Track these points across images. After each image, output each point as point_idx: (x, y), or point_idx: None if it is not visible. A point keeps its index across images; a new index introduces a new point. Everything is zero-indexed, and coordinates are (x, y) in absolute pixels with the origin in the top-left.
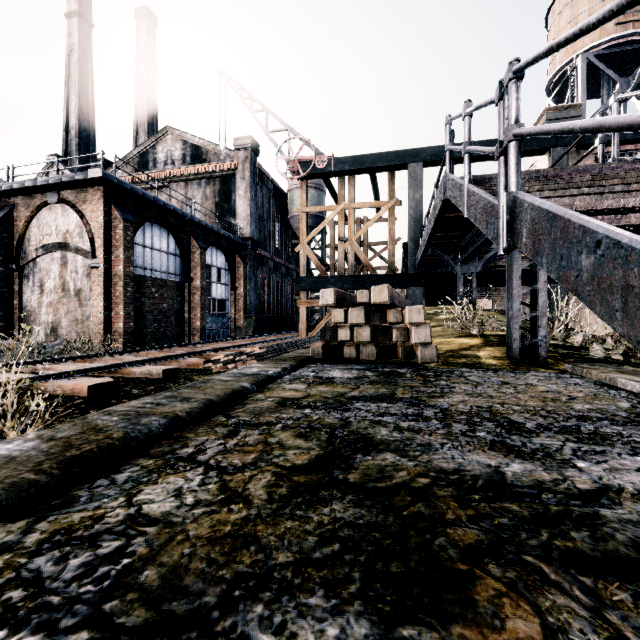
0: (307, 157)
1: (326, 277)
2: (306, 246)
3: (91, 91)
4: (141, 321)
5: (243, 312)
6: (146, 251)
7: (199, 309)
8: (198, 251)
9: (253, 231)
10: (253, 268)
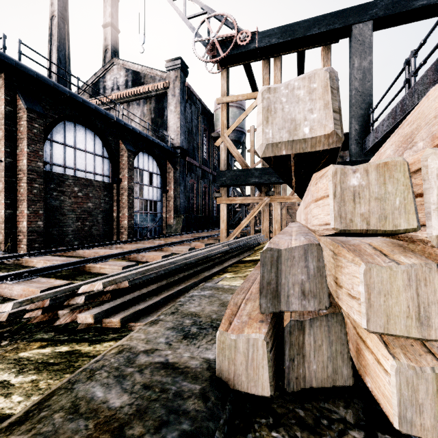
0: (227, 34)
1: (249, 170)
2: (227, 139)
3: (67, 46)
4: (60, 220)
5: (173, 212)
6: (67, 150)
7: (126, 208)
8: (126, 154)
9: (182, 141)
10: (182, 173)
